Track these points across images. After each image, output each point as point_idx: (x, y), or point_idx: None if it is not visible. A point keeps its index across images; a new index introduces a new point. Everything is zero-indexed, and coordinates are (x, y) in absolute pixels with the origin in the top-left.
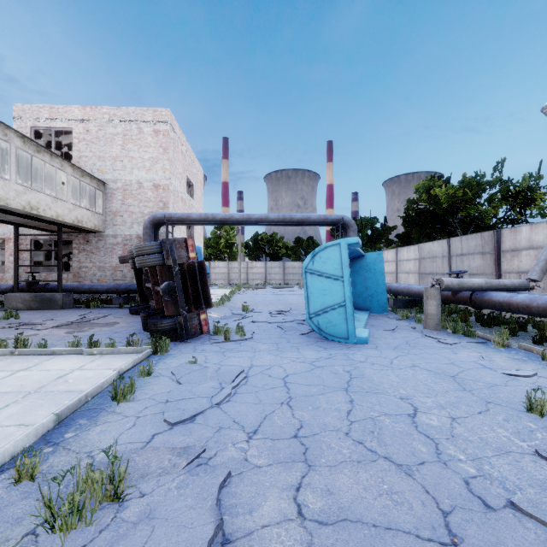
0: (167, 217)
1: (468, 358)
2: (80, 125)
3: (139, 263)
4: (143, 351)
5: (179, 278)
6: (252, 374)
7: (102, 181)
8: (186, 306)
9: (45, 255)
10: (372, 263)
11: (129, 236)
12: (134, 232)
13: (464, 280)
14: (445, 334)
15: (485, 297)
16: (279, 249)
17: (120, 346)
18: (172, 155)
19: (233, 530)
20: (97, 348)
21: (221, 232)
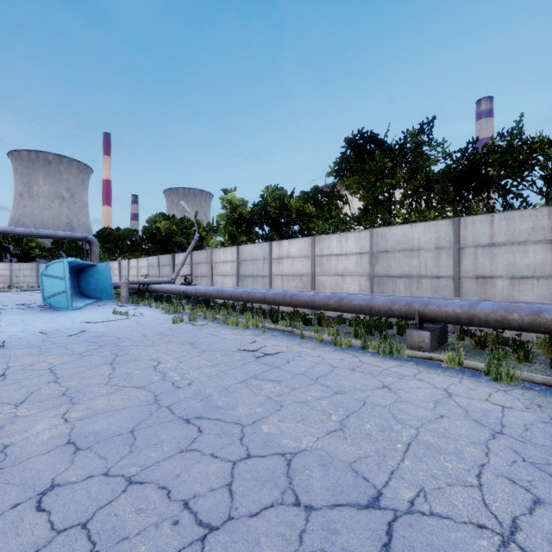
0: None
1: (122, 309)
2: None
3: None
4: None
5: None
6: (4, 320)
7: None
8: None
9: None
10: (102, 270)
11: None
12: None
13: (141, 279)
14: (129, 304)
15: (151, 287)
16: (31, 250)
17: None
18: None
19: (3, 331)
20: None
21: None
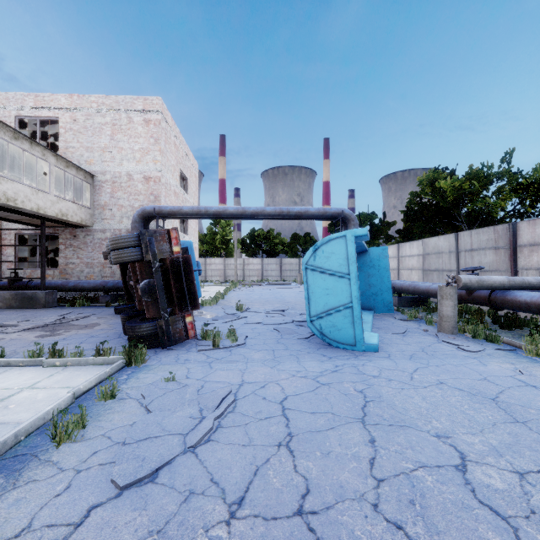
0: (158, 210)
1: (502, 371)
2: (67, 114)
3: (114, 258)
4: (115, 362)
5: (160, 275)
6: (242, 396)
7: (90, 173)
8: (170, 307)
9: (32, 250)
10: (376, 259)
11: (118, 231)
12: (124, 226)
13: (484, 278)
14: (464, 339)
15: (507, 296)
16: (275, 246)
17: (92, 354)
18: (163, 146)
19: None
20: (61, 358)
21: (217, 228)
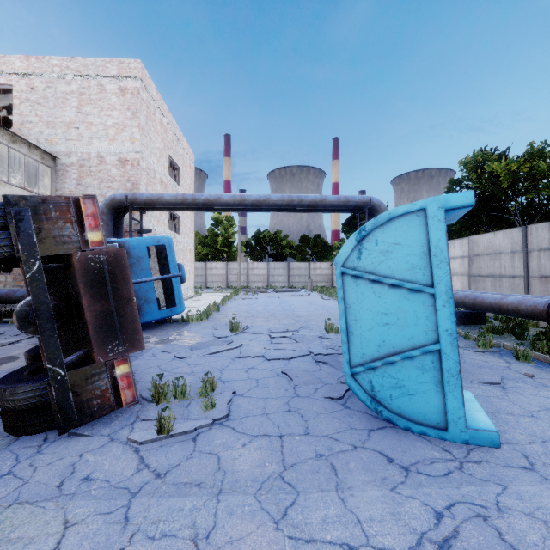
0: (131, 198)
1: None
2: (23, 80)
3: None
4: None
5: (44, 288)
6: None
7: (49, 153)
8: (84, 348)
9: None
10: None
11: None
12: None
13: None
14: None
15: None
16: (282, 249)
17: None
18: (144, 122)
19: None
20: None
21: (219, 230)
